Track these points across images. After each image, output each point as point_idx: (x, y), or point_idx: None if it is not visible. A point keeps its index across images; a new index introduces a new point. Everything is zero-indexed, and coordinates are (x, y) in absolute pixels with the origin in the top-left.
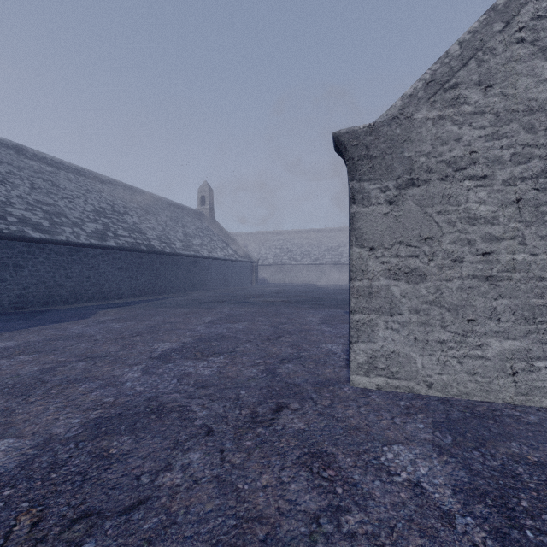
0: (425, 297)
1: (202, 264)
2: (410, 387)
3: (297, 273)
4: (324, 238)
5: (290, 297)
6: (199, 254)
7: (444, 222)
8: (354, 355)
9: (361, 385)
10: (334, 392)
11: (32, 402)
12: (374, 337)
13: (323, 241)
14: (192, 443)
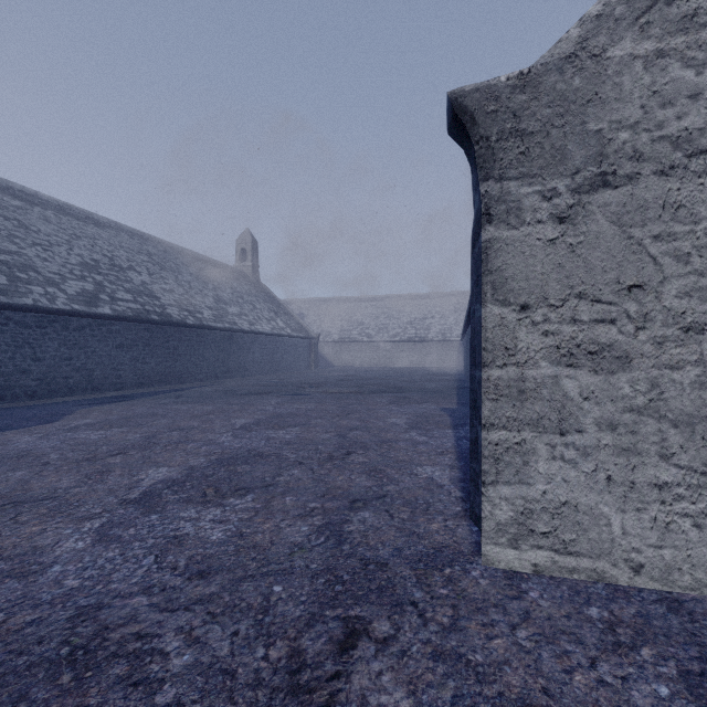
0: (628, 400)
1: (240, 341)
2: (599, 571)
3: (370, 354)
4: (406, 307)
5: (361, 386)
6: (236, 327)
7: (668, 255)
8: (489, 507)
9: (504, 565)
10: (455, 584)
11: None
12: (529, 474)
13: (404, 311)
14: None
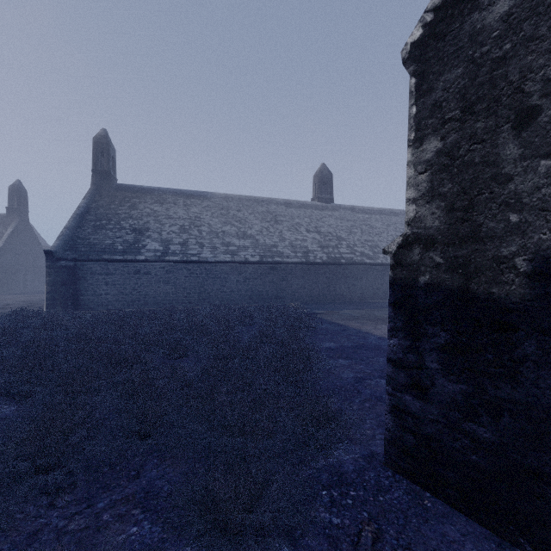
0: None
1: None
2: None
3: None
4: None
5: None
6: None
7: None
8: None
9: None
10: None
11: None
12: None
13: None
14: None
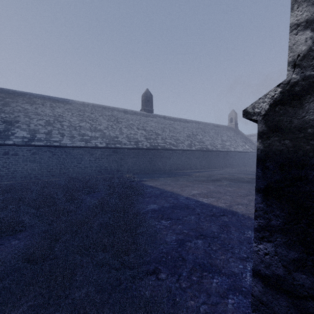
0: None
1: (230, 155)
2: None
3: None
4: None
5: None
6: (229, 150)
7: None
8: None
9: None
10: None
11: (195, 188)
12: None
13: None
14: (227, 196)
